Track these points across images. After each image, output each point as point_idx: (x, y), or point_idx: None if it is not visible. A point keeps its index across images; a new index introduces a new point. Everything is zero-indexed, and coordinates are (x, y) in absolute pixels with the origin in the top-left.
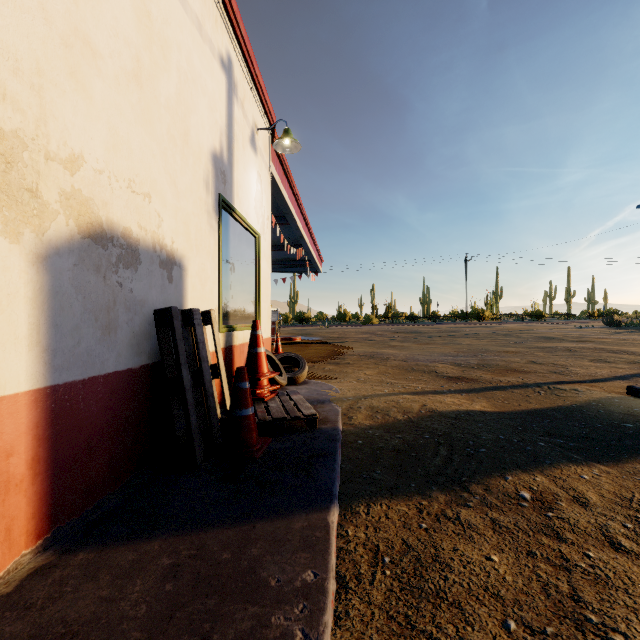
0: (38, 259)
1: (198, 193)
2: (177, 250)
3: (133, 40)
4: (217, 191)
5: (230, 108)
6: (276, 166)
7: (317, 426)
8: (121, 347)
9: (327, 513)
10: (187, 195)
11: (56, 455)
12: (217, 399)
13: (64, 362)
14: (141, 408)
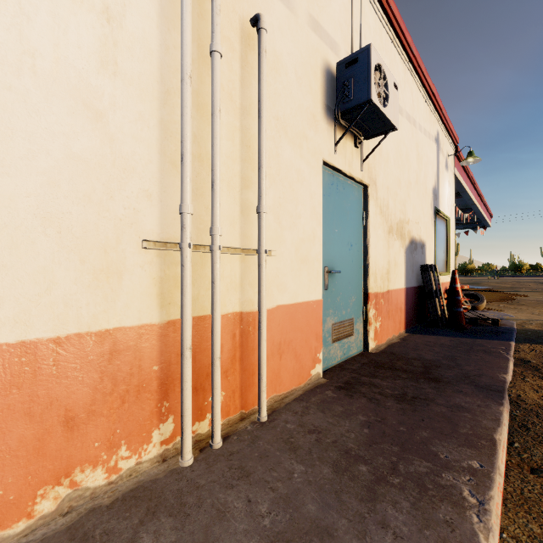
0: (404, 252)
1: (428, 212)
2: (424, 240)
3: (416, 169)
4: (433, 206)
5: (437, 159)
6: (457, 167)
7: (499, 325)
8: (414, 278)
9: (509, 342)
10: (426, 215)
11: (406, 308)
12: (438, 306)
13: (407, 281)
14: (417, 301)
